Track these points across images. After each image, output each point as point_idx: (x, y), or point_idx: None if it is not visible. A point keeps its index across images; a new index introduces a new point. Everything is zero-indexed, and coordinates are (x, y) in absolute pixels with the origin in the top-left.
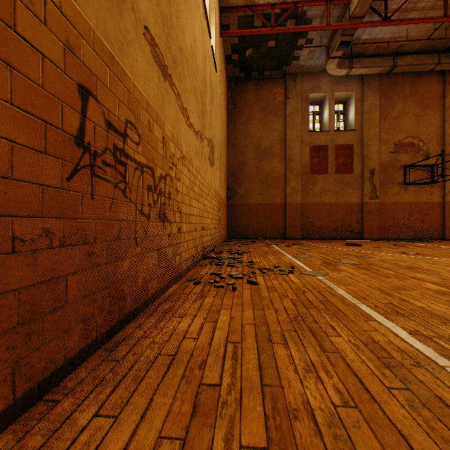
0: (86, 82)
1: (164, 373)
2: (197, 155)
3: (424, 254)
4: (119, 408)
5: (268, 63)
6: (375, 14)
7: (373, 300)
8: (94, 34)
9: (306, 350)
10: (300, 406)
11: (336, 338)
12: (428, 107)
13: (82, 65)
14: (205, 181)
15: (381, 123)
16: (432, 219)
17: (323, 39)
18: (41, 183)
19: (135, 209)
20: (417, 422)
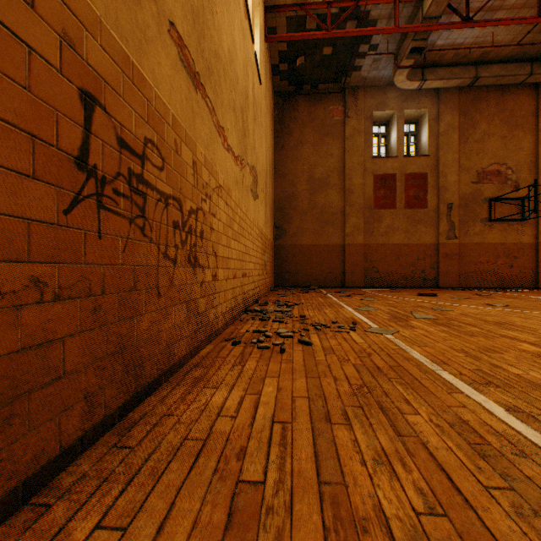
0: (91, 87)
1: (192, 465)
2: (236, 185)
3: (515, 306)
4: (129, 516)
5: (324, 74)
6: (454, 14)
7: (457, 366)
8: (102, 26)
9: (376, 433)
10: (371, 514)
11: (413, 417)
12: (518, 128)
13: (86, 64)
14: (247, 217)
15: (460, 147)
16: (523, 263)
17: (390, 45)
18: (28, 217)
19: (157, 251)
20: (529, 539)
